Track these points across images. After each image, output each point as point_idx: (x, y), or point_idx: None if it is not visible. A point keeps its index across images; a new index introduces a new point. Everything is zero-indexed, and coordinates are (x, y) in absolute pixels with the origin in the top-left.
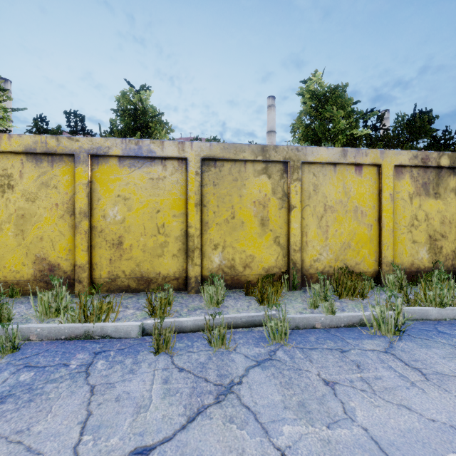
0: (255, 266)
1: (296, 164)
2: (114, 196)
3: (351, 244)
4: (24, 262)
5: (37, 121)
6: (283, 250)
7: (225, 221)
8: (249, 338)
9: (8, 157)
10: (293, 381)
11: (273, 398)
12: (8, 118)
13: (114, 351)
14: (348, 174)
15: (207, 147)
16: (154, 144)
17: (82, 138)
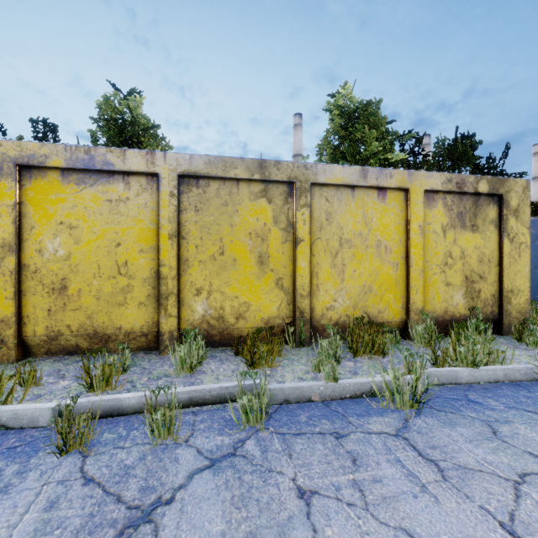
0: (251, 316)
1: (304, 185)
2: (54, 223)
3: (373, 287)
4: None
5: None
6: (287, 295)
7: (211, 258)
8: (216, 420)
9: None
10: (253, 493)
11: (210, 529)
12: None
13: None
14: (369, 200)
15: (186, 160)
16: (113, 154)
17: (6, 142)
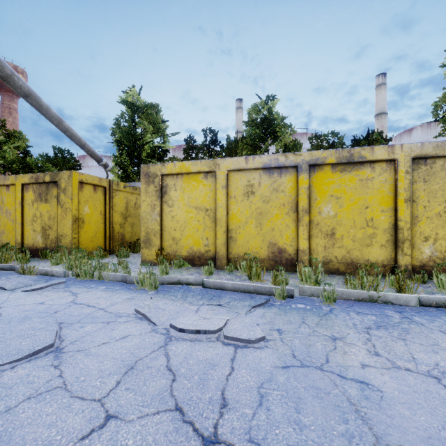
0: None
1: None
2: (327, 196)
3: None
4: (261, 246)
5: (190, 141)
6: None
7: (437, 215)
8: None
9: (251, 172)
10: None
11: None
12: (168, 141)
13: (412, 313)
14: None
15: (418, 147)
16: (365, 151)
17: (303, 153)
